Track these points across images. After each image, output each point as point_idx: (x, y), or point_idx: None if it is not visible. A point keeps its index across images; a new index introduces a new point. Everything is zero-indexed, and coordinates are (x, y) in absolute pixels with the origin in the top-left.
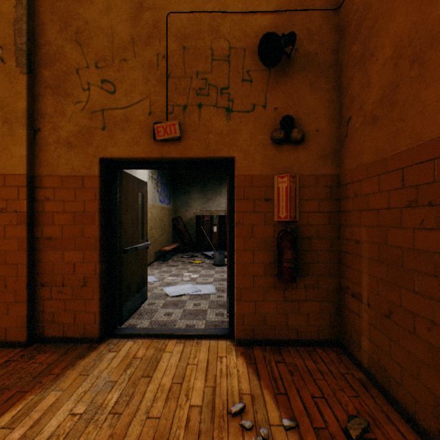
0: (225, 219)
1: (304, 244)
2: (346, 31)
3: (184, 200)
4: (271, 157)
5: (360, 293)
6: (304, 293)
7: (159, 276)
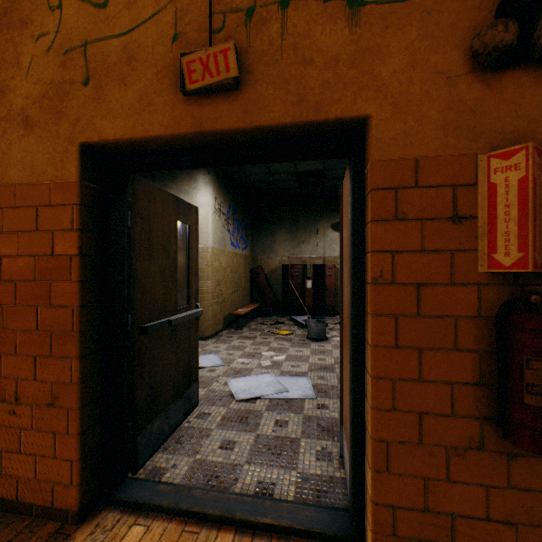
0: (323, 270)
1: None
2: None
3: (266, 244)
4: (468, 106)
5: None
6: None
7: (225, 355)
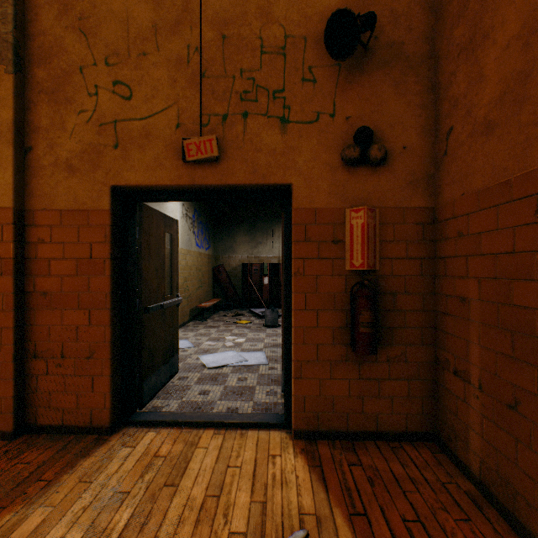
0: (278, 268)
1: (386, 302)
2: (445, 11)
3: (227, 244)
4: (341, 183)
5: (467, 370)
6: (387, 369)
7: (194, 340)
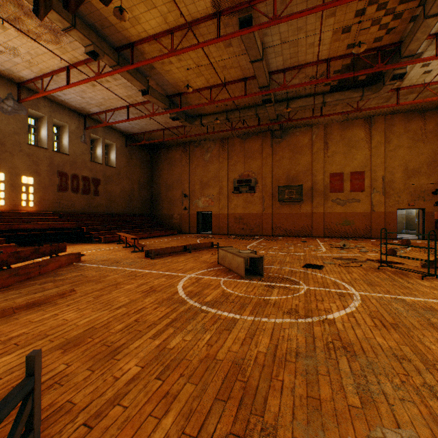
0: None
1: None
2: None
3: None
4: (432, 208)
5: None
6: None
7: None
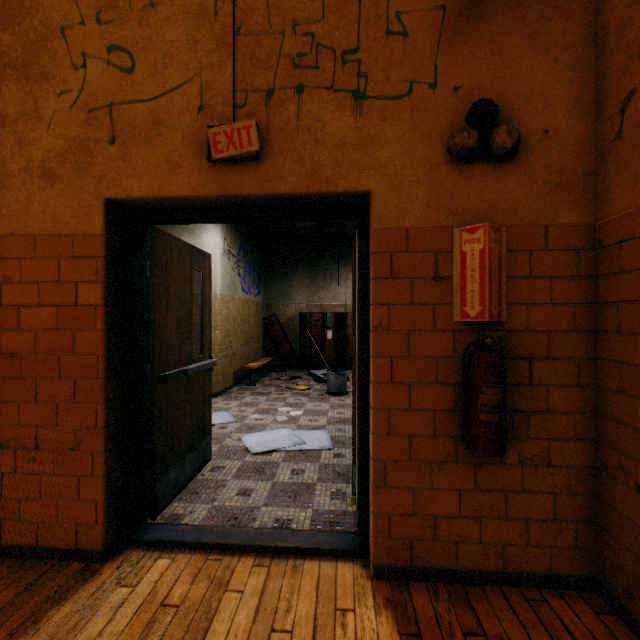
0: (345, 319)
1: (517, 371)
2: None
3: (281, 289)
4: (446, 189)
5: None
6: (519, 475)
7: (237, 412)
